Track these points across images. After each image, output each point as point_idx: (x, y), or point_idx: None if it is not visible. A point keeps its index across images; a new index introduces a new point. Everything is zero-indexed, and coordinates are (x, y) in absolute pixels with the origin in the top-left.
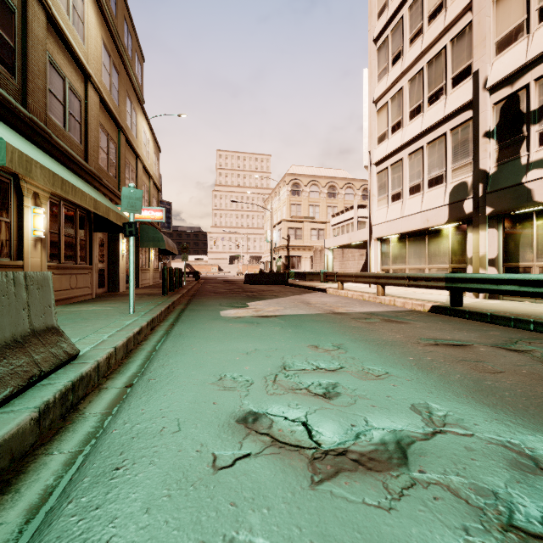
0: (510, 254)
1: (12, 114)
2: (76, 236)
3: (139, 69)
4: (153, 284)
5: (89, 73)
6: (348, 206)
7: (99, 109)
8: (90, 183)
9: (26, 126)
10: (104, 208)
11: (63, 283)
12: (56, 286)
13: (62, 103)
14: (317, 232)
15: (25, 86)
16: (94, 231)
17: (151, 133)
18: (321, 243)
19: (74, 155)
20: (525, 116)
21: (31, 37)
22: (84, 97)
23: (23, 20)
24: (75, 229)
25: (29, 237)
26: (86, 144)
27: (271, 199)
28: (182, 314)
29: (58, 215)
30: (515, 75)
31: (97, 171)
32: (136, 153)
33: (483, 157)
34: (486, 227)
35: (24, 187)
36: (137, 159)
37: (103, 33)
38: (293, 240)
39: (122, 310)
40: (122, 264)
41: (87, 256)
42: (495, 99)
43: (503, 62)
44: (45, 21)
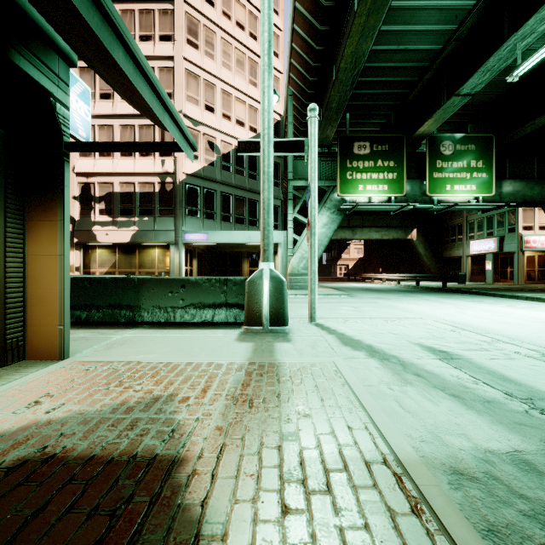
0: (87, 265)
1: None
2: None
3: None
4: None
5: None
6: None
7: None
8: None
9: None
10: None
11: None
12: None
13: None
14: None
15: None
16: None
17: None
18: None
19: None
20: (94, 197)
21: None
22: None
23: None
24: None
25: None
26: None
27: None
28: None
29: None
30: (89, 174)
31: None
32: None
33: (73, 209)
34: (74, 249)
35: None
36: None
37: None
38: None
39: None
40: None
41: None
42: (79, 180)
43: (83, 163)
44: None
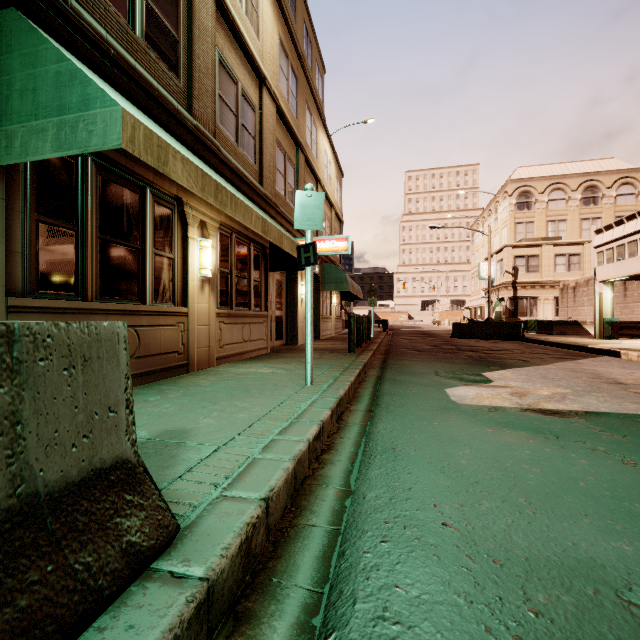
0: None
1: (172, 118)
2: (250, 276)
3: (320, 82)
4: (334, 335)
5: (264, 75)
6: (623, 215)
7: (276, 123)
8: (265, 211)
9: (189, 135)
10: (276, 232)
11: (234, 335)
12: (226, 338)
13: (234, 112)
14: (567, 260)
15: (190, 88)
16: (270, 270)
17: (332, 154)
18: (575, 275)
19: (246, 175)
20: None
21: (198, 26)
22: (259, 107)
23: (188, 6)
24: (248, 268)
25: (195, 278)
26: (261, 164)
27: (483, 221)
28: (381, 388)
29: (229, 251)
30: None
31: (274, 197)
32: (316, 177)
33: None
34: None
35: (189, 213)
36: (318, 184)
37: (280, 28)
38: (522, 274)
39: (296, 378)
40: (301, 311)
41: (262, 301)
42: None
43: None
44: (213, 8)
